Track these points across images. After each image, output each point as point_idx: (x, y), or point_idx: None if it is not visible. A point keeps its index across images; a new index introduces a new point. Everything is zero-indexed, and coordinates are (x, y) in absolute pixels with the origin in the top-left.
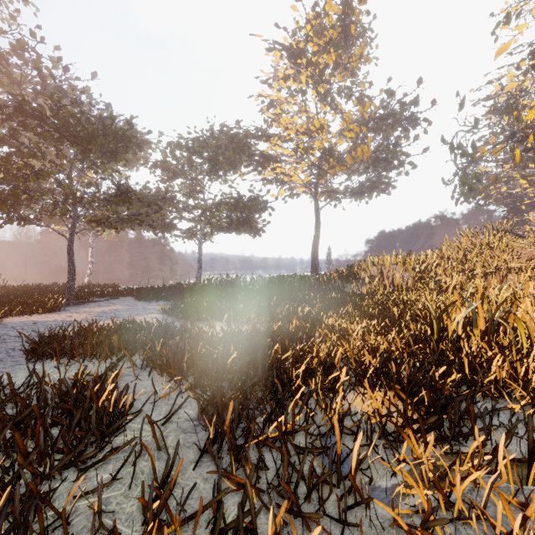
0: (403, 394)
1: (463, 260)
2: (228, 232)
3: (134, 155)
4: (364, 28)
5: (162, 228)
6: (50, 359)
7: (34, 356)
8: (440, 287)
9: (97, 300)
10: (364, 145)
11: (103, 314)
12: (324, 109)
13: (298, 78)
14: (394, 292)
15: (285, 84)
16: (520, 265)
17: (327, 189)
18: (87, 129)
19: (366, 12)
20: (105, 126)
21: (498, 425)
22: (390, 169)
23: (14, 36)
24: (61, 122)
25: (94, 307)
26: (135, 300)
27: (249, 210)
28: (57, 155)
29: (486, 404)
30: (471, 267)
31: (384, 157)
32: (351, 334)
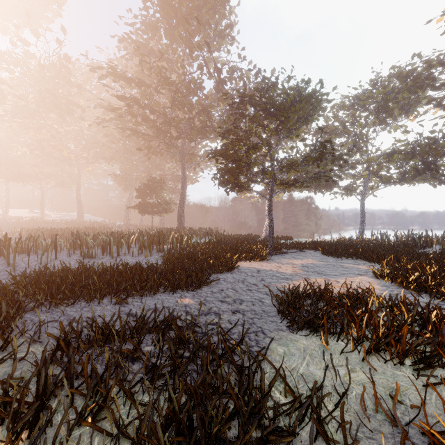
0: None
1: None
2: (399, 184)
3: (321, 115)
4: None
5: (322, 187)
6: (306, 329)
7: (294, 323)
8: None
9: (288, 251)
10: None
11: (306, 268)
12: None
13: None
14: None
15: None
16: None
17: None
18: (286, 101)
19: None
20: (299, 94)
21: None
22: None
23: (229, 65)
24: (269, 100)
25: (290, 258)
26: (321, 254)
27: (437, 153)
28: (264, 130)
29: None
30: None
31: None
32: None
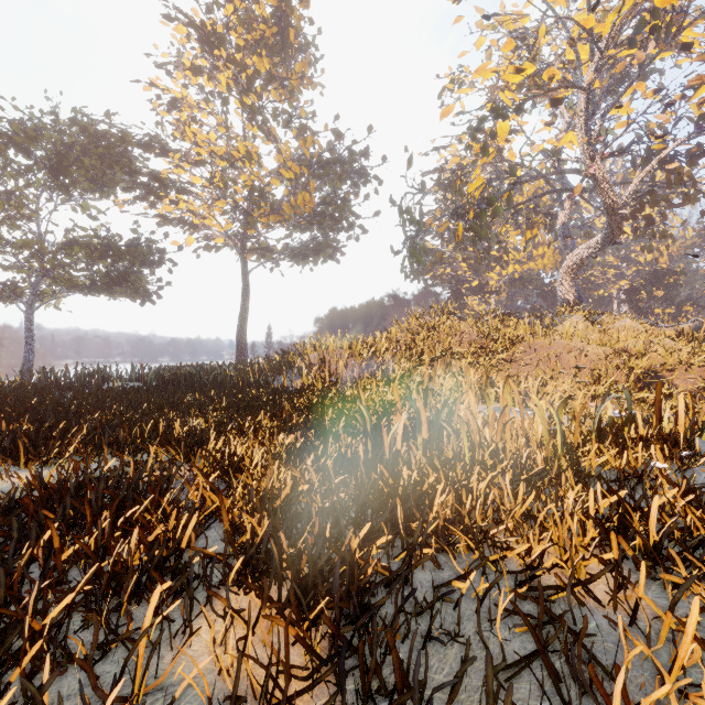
0: (283, 621)
1: (412, 344)
2: (90, 294)
3: None
4: (306, 39)
5: None
6: None
7: None
8: (388, 377)
9: None
10: (307, 192)
11: None
12: (253, 130)
13: (216, 77)
14: (336, 385)
15: (195, 79)
16: (462, 350)
17: (260, 245)
18: None
19: (309, 19)
20: None
21: (440, 639)
22: (339, 230)
23: None
24: None
25: None
26: None
27: (128, 259)
28: None
29: (425, 571)
30: (419, 352)
31: (332, 214)
32: (244, 468)
